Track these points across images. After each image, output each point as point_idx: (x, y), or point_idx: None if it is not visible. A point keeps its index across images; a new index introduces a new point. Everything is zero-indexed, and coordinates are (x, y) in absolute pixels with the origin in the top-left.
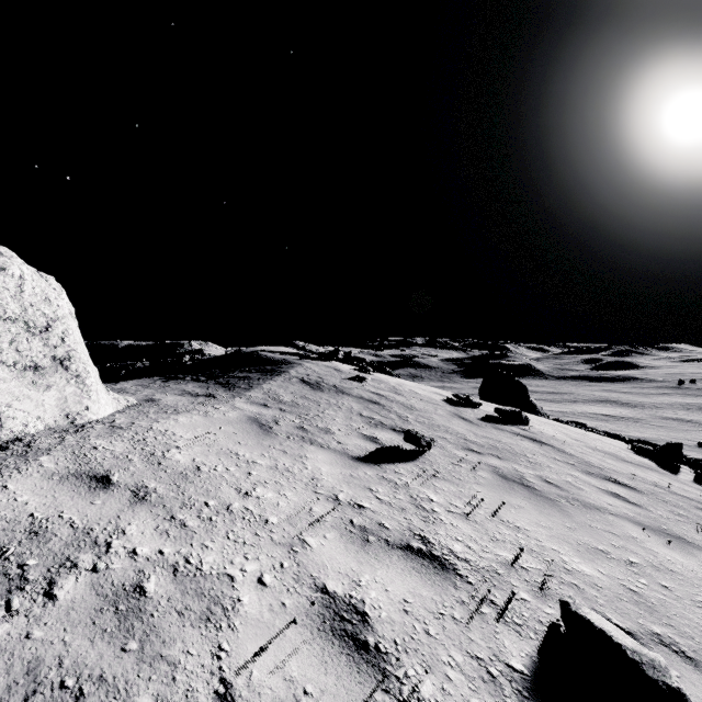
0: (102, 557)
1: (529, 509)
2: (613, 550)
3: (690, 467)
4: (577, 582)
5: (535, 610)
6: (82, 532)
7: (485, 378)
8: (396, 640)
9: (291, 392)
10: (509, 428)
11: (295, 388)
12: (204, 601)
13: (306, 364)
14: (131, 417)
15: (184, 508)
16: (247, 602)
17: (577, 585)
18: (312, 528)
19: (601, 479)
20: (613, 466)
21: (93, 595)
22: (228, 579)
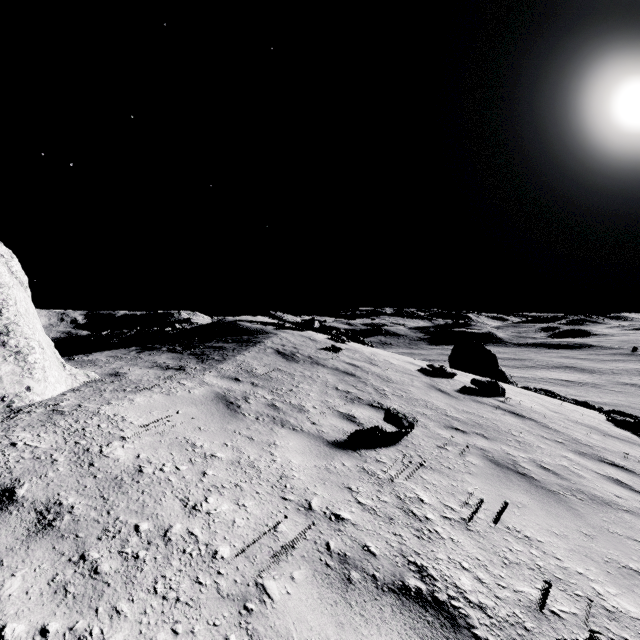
0: None
1: (534, 508)
2: None
3: None
4: (629, 636)
5: None
6: None
7: (454, 347)
8: None
9: (265, 363)
10: (487, 400)
11: (269, 360)
12: None
13: (282, 334)
14: (82, 397)
15: (104, 538)
16: None
17: None
18: (275, 562)
19: (596, 461)
20: (601, 443)
21: None
22: None
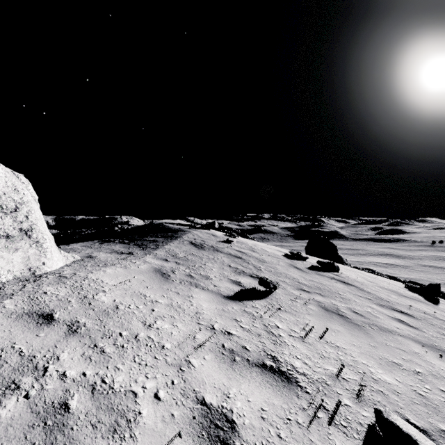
0: (39, 380)
1: (344, 332)
2: (404, 362)
3: (444, 299)
4: (382, 390)
5: (356, 414)
6: (27, 359)
7: (309, 241)
8: (256, 443)
9: (183, 250)
10: (327, 274)
11: (186, 248)
12: (113, 415)
13: (194, 232)
14: (74, 269)
15: (104, 338)
16: (145, 415)
17: (383, 391)
18: (195, 351)
19: (390, 310)
20: (396, 300)
21: (28, 412)
22: (132, 395)
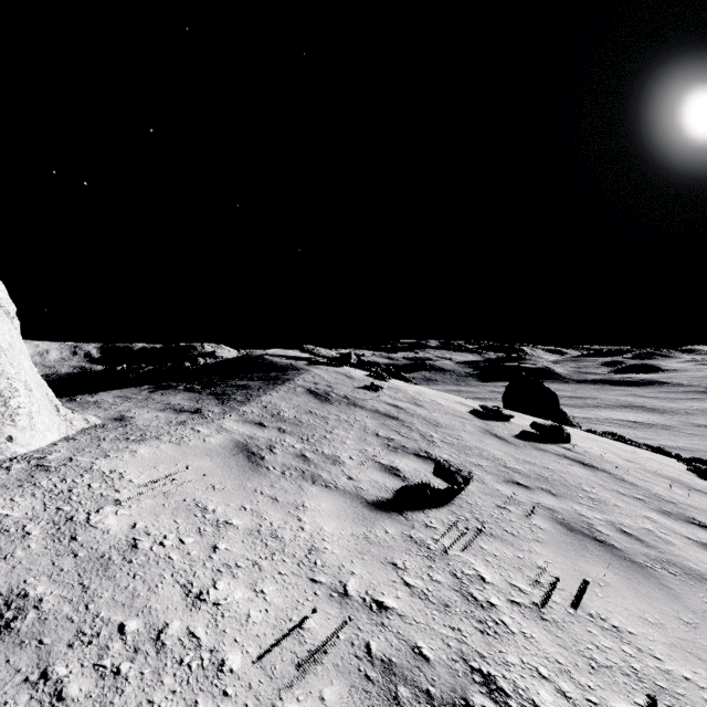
0: None
1: (619, 587)
2: None
3: None
4: None
5: None
6: None
7: (509, 385)
8: None
9: (294, 405)
10: (551, 447)
11: (300, 401)
12: None
13: (314, 371)
14: (75, 448)
15: (76, 645)
16: None
17: None
18: (299, 675)
19: (685, 523)
20: (686, 499)
21: None
22: None
